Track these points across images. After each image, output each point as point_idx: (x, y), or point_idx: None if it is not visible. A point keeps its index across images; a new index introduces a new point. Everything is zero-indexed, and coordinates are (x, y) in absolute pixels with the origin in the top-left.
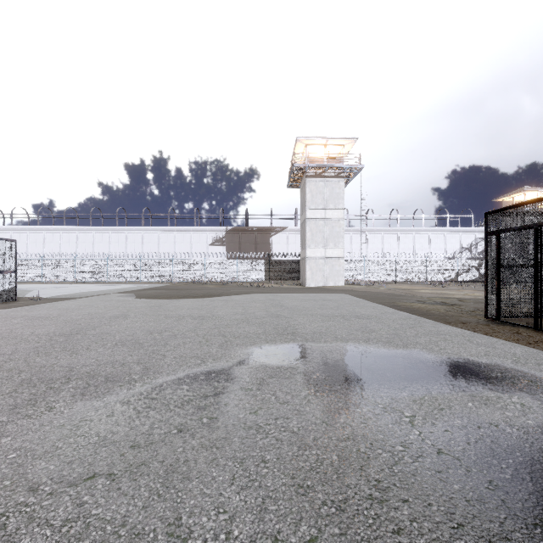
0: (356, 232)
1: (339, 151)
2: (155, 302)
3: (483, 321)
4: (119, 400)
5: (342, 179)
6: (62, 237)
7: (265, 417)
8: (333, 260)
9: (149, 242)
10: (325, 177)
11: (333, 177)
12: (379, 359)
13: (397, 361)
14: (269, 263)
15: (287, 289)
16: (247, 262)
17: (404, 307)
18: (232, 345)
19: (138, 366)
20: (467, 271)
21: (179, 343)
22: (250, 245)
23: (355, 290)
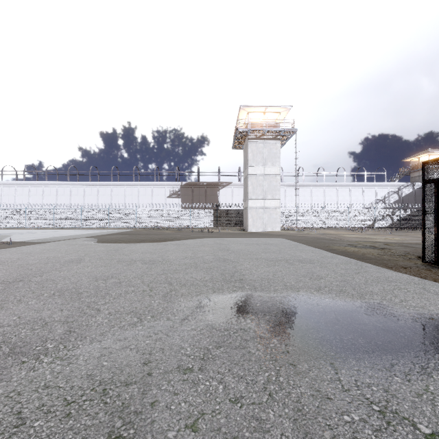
0: (289, 187)
1: (276, 118)
2: (114, 246)
3: (422, 266)
4: (4, 393)
5: (278, 141)
6: (44, 190)
7: (209, 438)
8: (271, 210)
9: (117, 194)
10: (264, 139)
11: (270, 140)
12: (341, 315)
13: (362, 319)
14: (217, 212)
15: (232, 234)
16: (198, 211)
17: (339, 251)
18: (176, 296)
19: (61, 328)
20: (383, 218)
21: (121, 292)
22: (201, 197)
23: (291, 235)
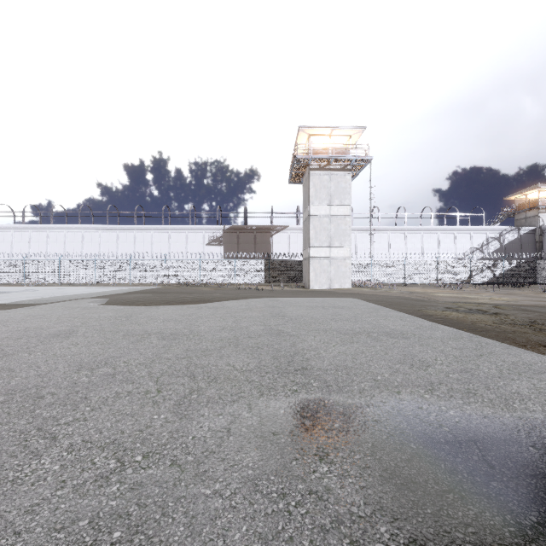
0: (361, 232)
1: (345, 142)
2: (128, 310)
3: None
4: None
5: (348, 172)
6: (49, 236)
7: None
8: (339, 261)
9: (142, 241)
10: (330, 170)
11: (338, 170)
12: (490, 452)
13: (535, 463)
14: (269, 264)
15: (288, 292)
16: (245, 263)
17: (438, 317)
18: (198, 403)
19: None
20: (481, 272)
21: (108, 396)
22: (249, 245)
23: (365, 294)
